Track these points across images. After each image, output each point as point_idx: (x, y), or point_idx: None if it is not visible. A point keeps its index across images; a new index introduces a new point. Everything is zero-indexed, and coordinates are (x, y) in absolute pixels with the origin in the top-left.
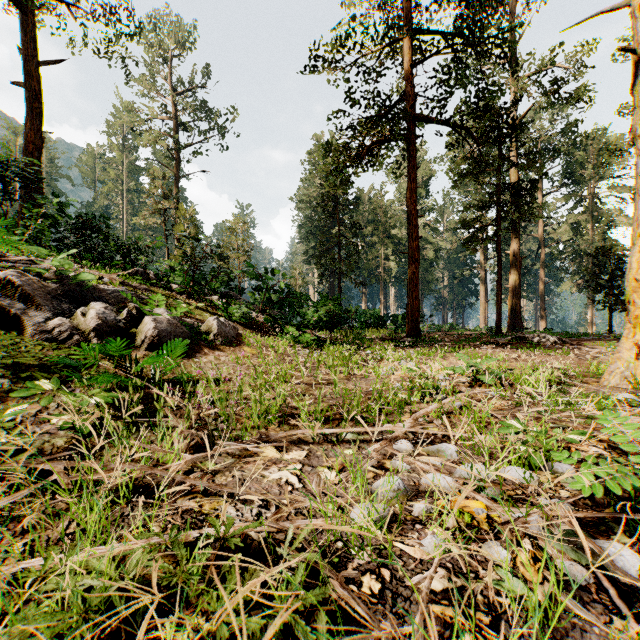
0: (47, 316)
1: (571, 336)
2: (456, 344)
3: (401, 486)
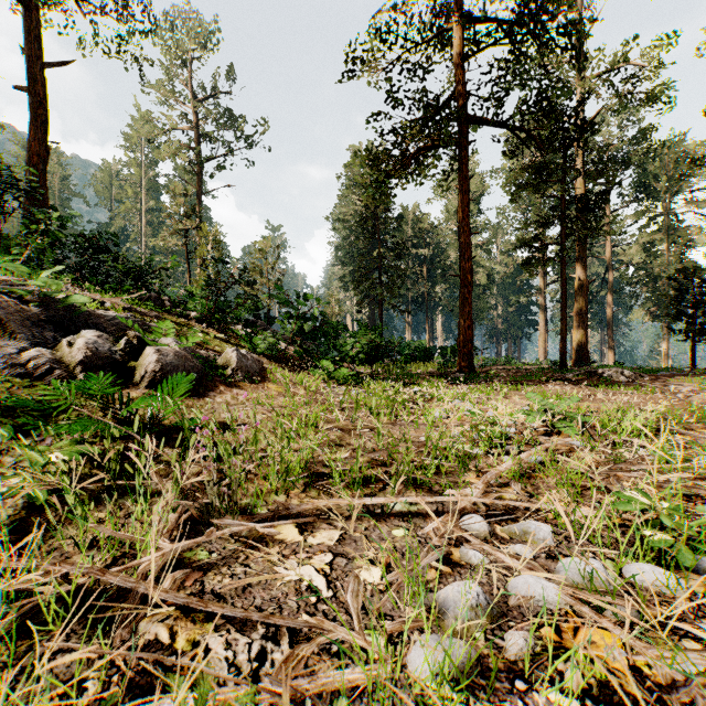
0: (24, 346)
1: (649, 371)
2: (516, 380)
3: (481, 599)
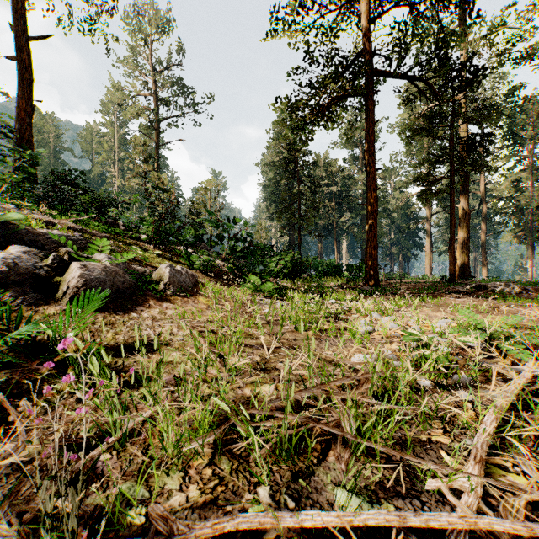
0: None
1: (528, 284)
2: (417, 292)
3: None
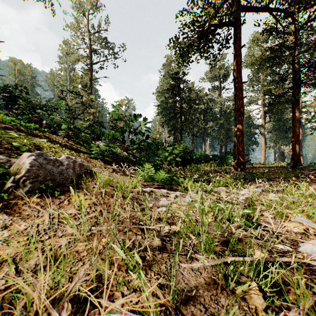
0: None
1: None
2: (281, 177)
3: None
